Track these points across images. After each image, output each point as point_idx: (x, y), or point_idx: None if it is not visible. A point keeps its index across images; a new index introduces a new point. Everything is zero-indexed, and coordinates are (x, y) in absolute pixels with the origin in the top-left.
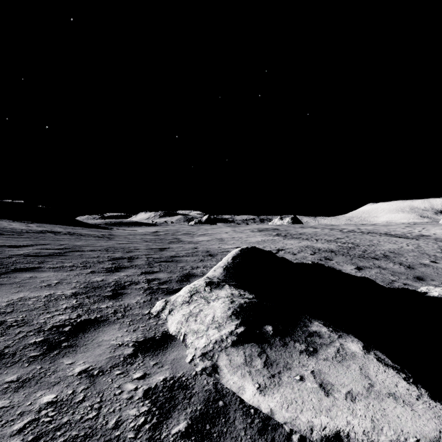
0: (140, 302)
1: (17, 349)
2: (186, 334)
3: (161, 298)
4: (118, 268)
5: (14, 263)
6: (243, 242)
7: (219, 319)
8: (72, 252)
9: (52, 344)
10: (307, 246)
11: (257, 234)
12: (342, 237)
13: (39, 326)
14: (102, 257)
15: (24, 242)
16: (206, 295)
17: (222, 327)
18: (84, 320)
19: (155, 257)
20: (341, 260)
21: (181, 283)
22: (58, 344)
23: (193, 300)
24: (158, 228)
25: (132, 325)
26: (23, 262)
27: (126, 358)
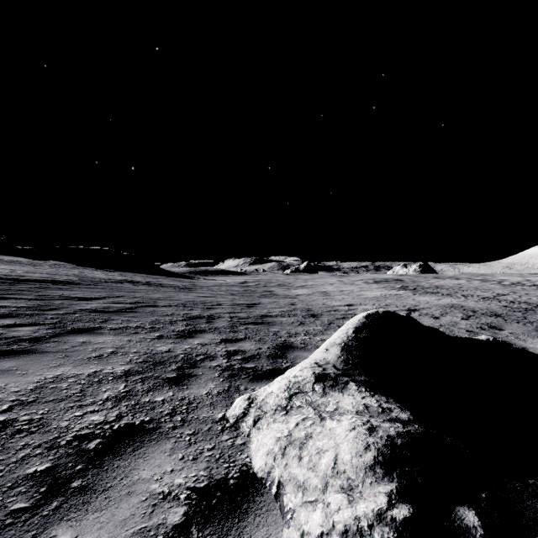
0: (213, 393)
1: (0, 489)
2: (283, 484)
3: (244, 388)
4: (192, 332)
5: (75, 321)
6: (355, 297)
7: (347, 469)
8: (143, 307)
9: (56, 482)
10: (453, 306)
11: (373, 286)
12: (506, 293)
13: (56, 434)
14: (177, 315)
15: (98, 293)
16: (316, 401)
17: (355, 490)
18: (124, 426)
19: (240, 317)
20: (518, 329)
21: (274, 360)
22: (66, 481)
23: (294, 407)
24: (247, 278)
25: (193, 445)
26: (85, 319)
27: (168, 537)
